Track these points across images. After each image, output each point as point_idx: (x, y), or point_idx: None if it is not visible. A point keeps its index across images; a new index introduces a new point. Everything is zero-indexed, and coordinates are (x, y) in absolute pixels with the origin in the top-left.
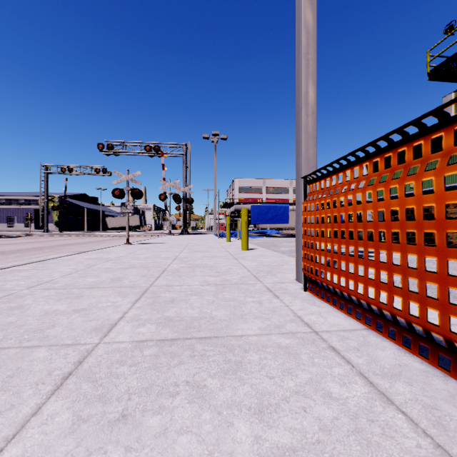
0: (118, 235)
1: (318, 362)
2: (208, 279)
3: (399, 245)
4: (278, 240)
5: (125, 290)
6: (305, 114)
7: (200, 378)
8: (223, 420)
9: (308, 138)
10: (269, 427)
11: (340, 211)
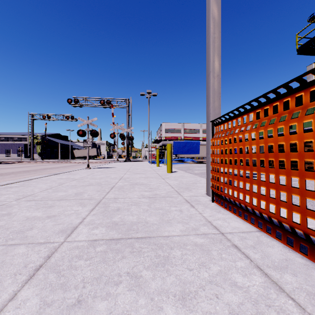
0: (81, 162)
1: (225, 257)
2: (143, 193)
3: (285, 170)
4: (192, 165)
5: (84, 202)
6: (212, 76)
7: (137, 270)
8: (154, 305)
9: (215, 94)
10: (190, 311)
11: (239, 145)
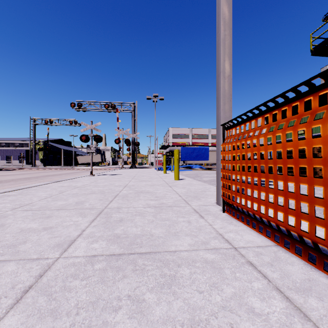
0: (85, 168)
1: (240, 276)
2: (149, 202)
3: (306, 178)
4: (201, 172)
5: (85, 212)
6: (223, 77)
7: (140, 292)
8: None
9: (226, 95)
10: None
11: (253, 150)
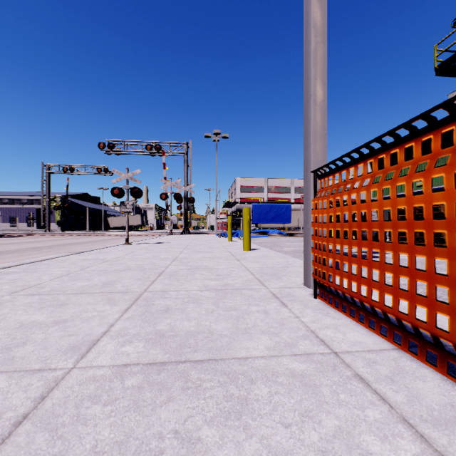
0: (119, 234)
1: (345, 399)
2: (207, 283)
3: (446, 249)
4: (281, 239)
5: (116, 297)
6: (314, 102)
7: (193, 426)
8: None
9: (318, 129)
10: None
11: (360, 208)
